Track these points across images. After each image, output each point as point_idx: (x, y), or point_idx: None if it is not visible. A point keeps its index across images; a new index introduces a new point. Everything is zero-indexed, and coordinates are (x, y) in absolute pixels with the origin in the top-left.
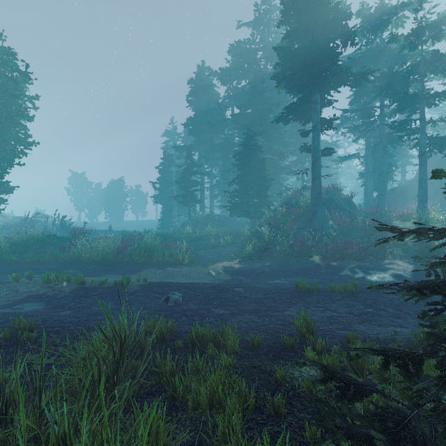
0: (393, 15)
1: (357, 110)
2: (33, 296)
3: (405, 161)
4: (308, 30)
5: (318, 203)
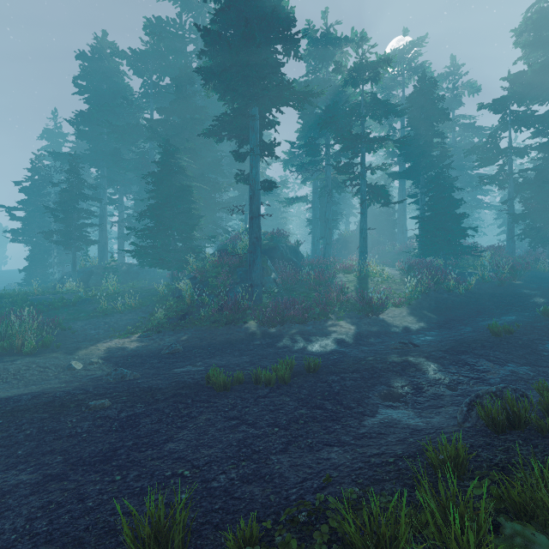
0: (338, 48)
1: (303, 144)
2: None
3: (349, 211)
4: (243, 17)
5: (257, 251)
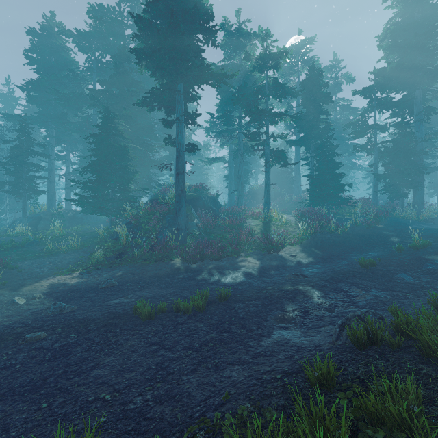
0: (248, 41)
1: (221, 116)
2: None
3: (257, 169)
4: (170, 9)
5: (182, 201)
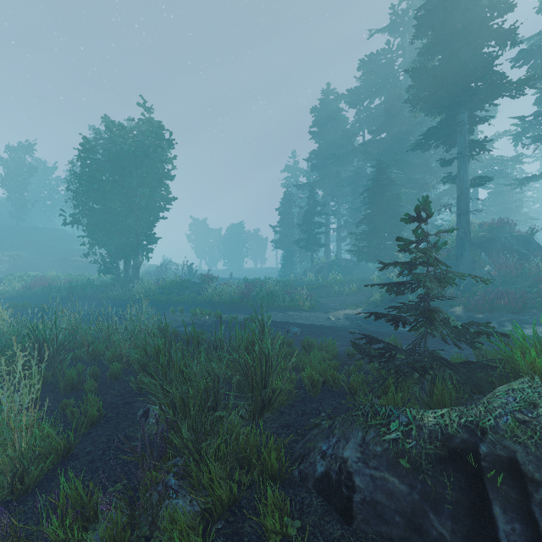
0: None
1: (537, 116)
2: (188, 323)
3: None
4: (448, 42)
5: (465, 245)
